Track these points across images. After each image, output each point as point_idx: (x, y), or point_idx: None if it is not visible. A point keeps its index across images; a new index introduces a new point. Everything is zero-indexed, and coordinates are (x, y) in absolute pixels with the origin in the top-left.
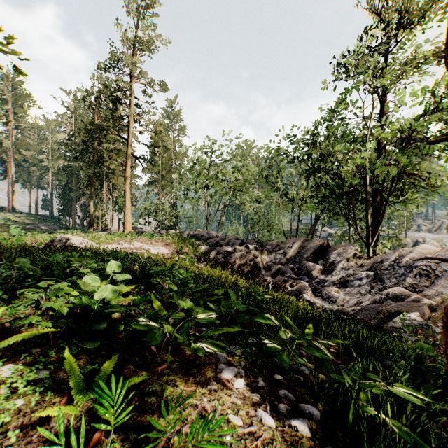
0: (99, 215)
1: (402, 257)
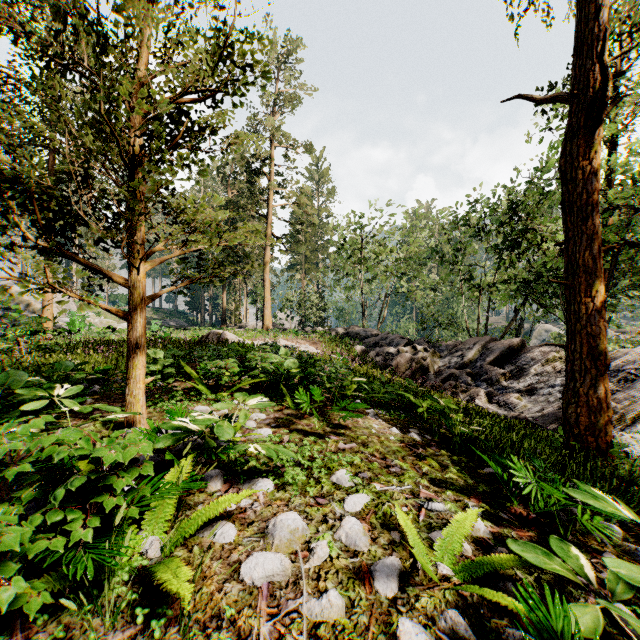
0: (232, 308)
1: (612, 360)
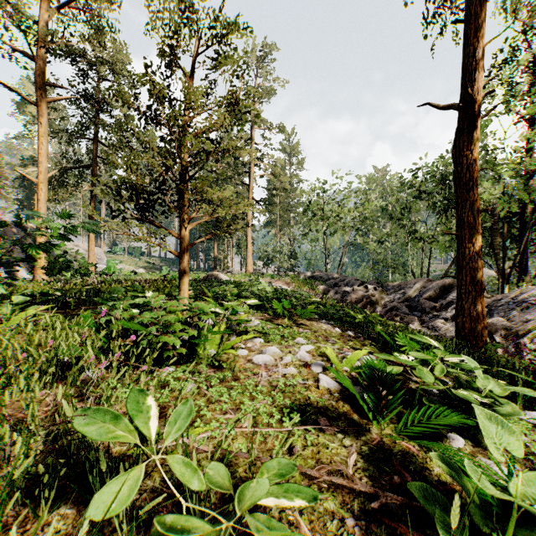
0: (221, 257)
1: (521, 295)
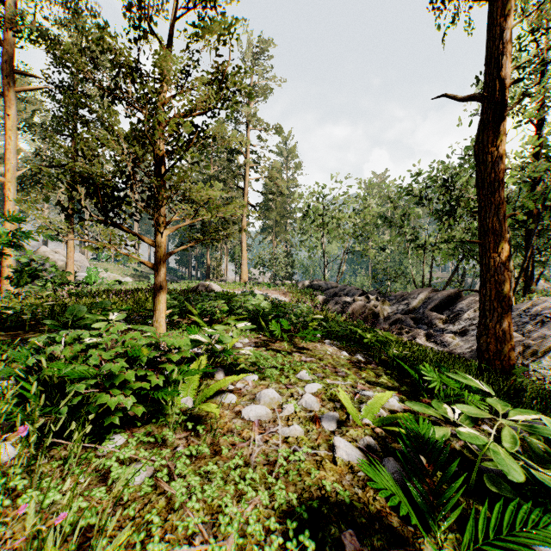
0: (214, 265)
1: (533, 307)
